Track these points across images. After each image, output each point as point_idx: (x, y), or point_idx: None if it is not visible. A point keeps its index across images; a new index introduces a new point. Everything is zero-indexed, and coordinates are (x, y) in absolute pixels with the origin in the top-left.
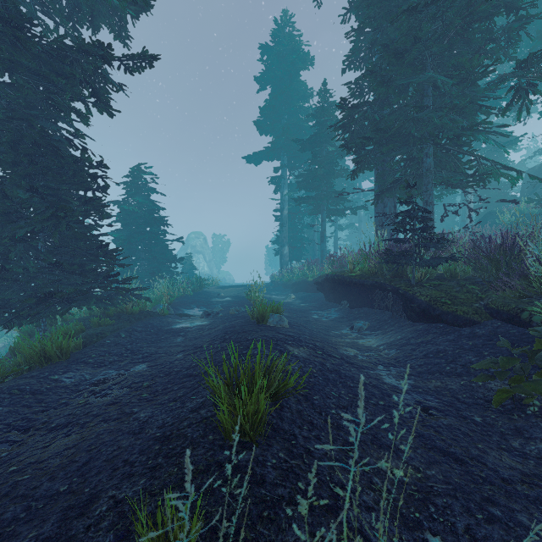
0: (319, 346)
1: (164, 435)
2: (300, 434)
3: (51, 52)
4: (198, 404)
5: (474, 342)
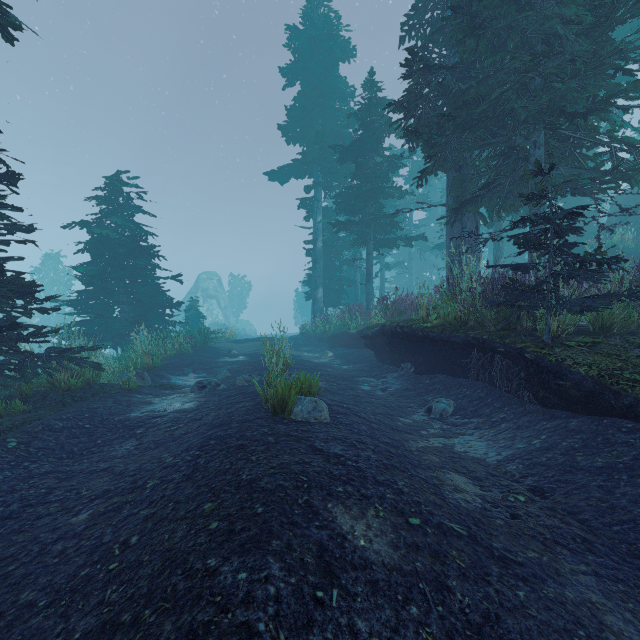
0: (407, 493)
1: None
2: None
3: None
4: None
5: None
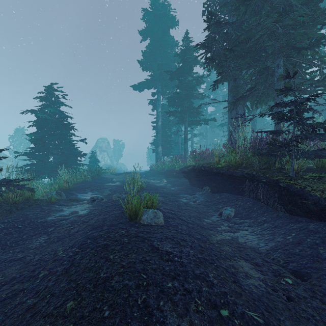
0: (217, 285)
1: None
2: None
3: None
4: None
5: None
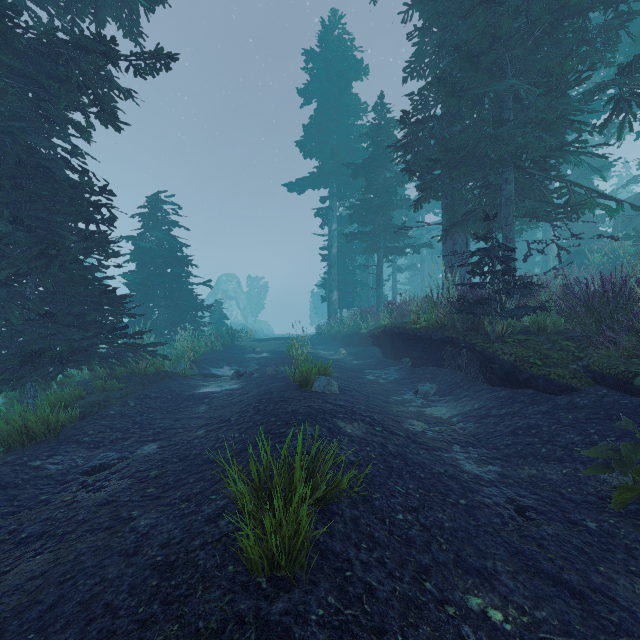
0: (378, 420)
1: (167, 561)
2: (357, 557)
3: (39, 48)
4: (218, 509)
5: (575, 415)
